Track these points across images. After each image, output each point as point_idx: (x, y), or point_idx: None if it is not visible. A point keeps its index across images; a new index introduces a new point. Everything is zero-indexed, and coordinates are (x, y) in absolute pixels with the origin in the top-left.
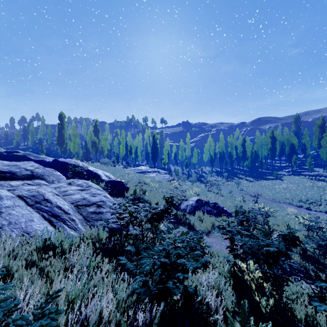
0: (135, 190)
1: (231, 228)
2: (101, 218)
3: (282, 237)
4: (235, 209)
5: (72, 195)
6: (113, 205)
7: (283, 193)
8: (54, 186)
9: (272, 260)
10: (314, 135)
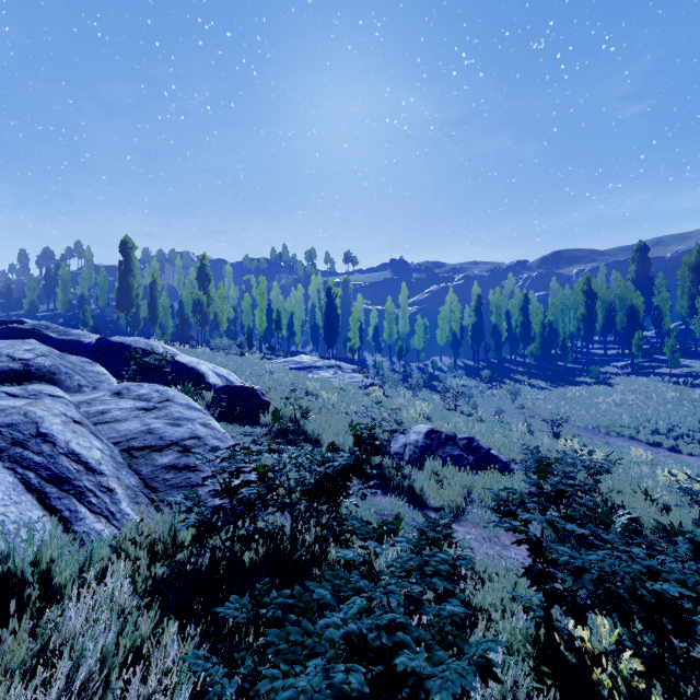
0: (276, 411)
1: (531, 513)
2: (189, 482)
3: (695, 550)
4: (515, 453)
5: (119, 423)
6: (212, 451)
7: (615, 415)
8: (77, 399)
9: (670, 620)
10: (680, 288)
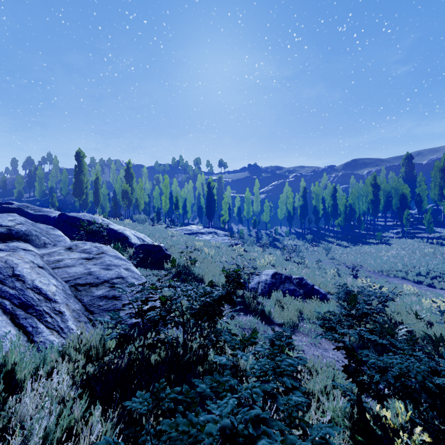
0: (174, 259)
1: (346, 328)
2: (115, 307)
3: None
4: (330, 288)
5: (69, 268)
6: (129, 286)
7: (393, 264)
8: (42, 252)
9: None
10: (433, 182)
